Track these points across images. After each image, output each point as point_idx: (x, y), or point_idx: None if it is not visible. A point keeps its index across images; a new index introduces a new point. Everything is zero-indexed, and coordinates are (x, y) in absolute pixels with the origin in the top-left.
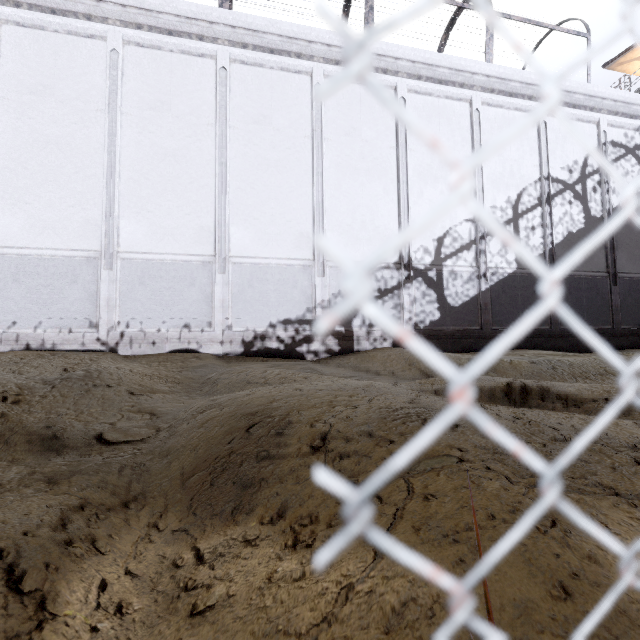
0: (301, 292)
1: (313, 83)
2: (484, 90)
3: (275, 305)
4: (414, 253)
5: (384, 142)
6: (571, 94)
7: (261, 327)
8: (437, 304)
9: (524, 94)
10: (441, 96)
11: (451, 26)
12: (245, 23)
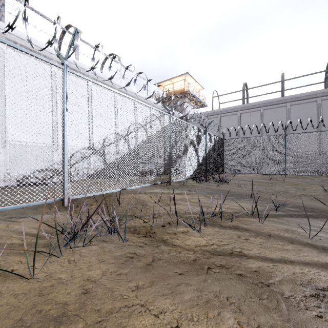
0: (47, 157)
1: (52, 70)
2: (118, 90)
3: (34, 163)
4: (95, 144)
5: (83, 101)
6: (143, 98)
7: (27, 173)
8: (103, 162)
9: (130, 95)
10: (104, 88)
11: (107, 58)
12: (17, 34)
